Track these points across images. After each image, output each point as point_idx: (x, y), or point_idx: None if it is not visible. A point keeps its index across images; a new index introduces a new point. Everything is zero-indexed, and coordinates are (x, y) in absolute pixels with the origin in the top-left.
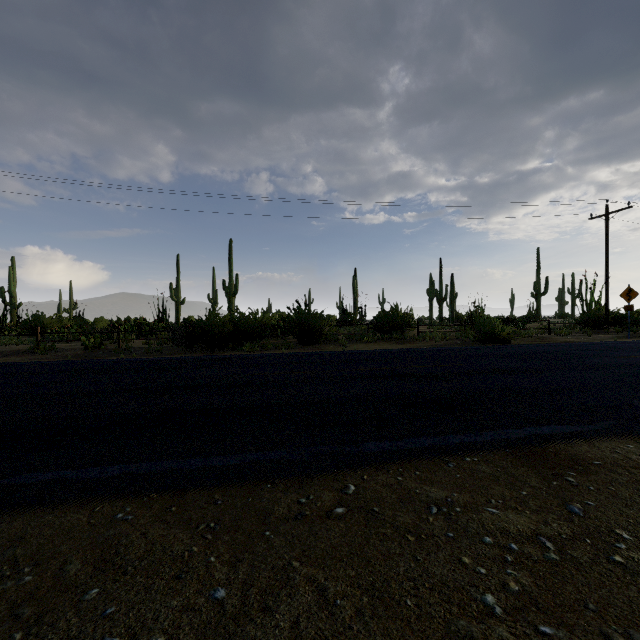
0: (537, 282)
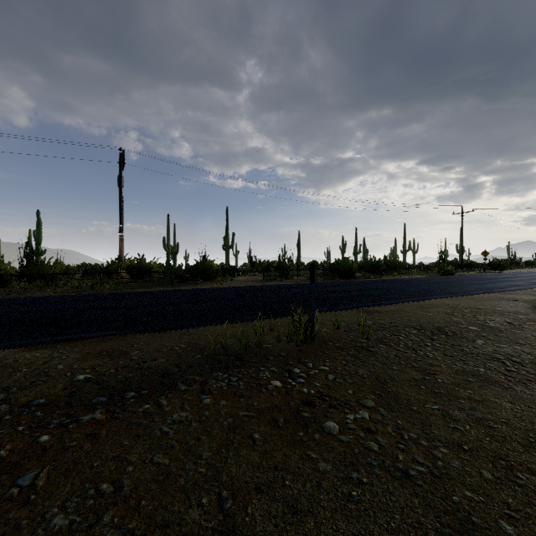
0: (404, 244)
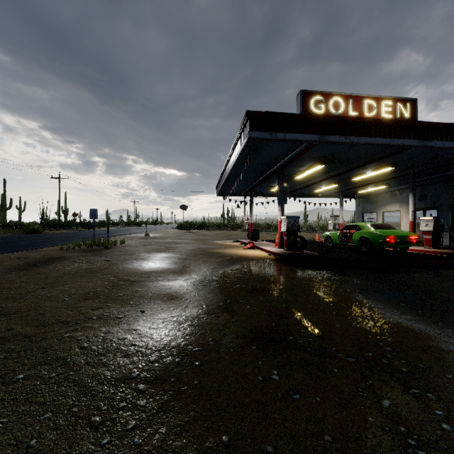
0: (4, 201)
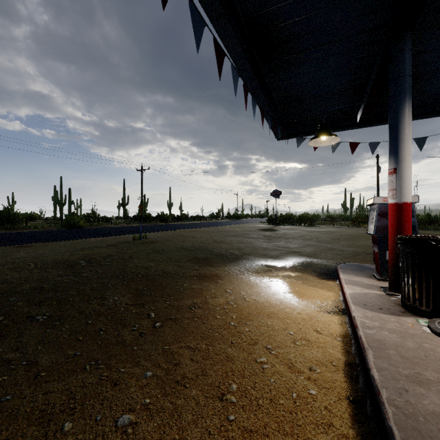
0: (124, 198)
